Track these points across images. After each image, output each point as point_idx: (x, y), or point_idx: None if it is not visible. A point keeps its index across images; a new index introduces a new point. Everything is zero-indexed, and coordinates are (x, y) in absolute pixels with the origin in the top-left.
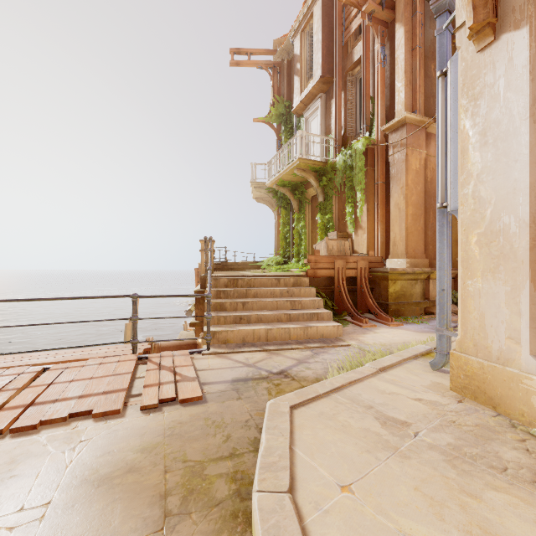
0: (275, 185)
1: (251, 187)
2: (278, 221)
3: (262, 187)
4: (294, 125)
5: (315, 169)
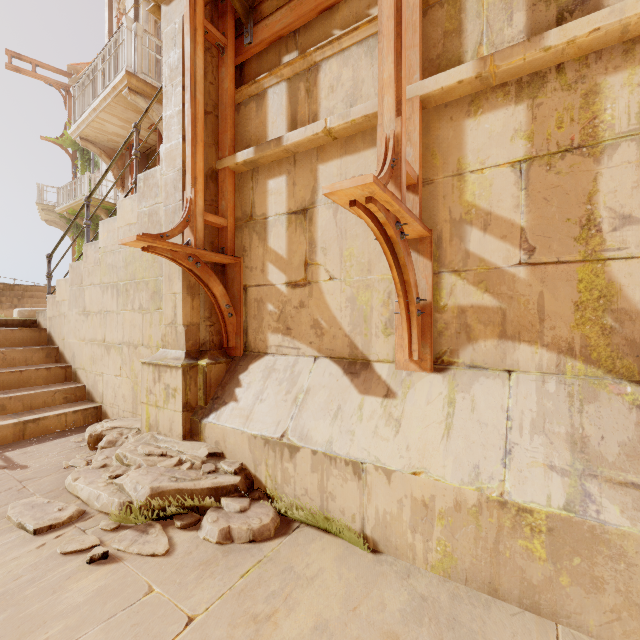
0: (67, 213)
1: (38, 208)
2: (74, 248)
3: (53, 210)
4: (91, 158)
5: (106, 207)
